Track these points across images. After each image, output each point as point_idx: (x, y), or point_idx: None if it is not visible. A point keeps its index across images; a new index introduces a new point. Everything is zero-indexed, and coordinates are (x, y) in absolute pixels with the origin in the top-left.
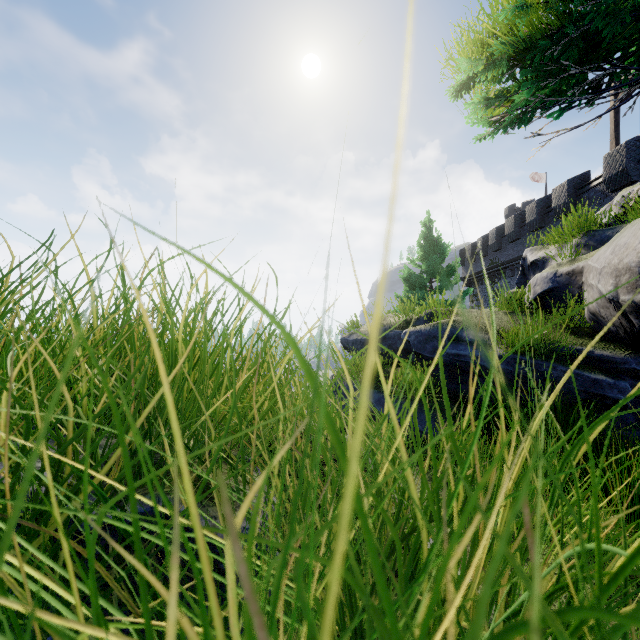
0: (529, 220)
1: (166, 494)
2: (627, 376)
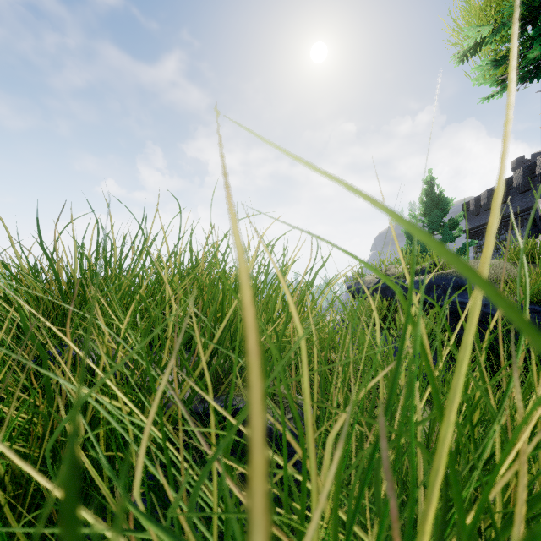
0: (540, 171)
1: (237, 396)
2: None
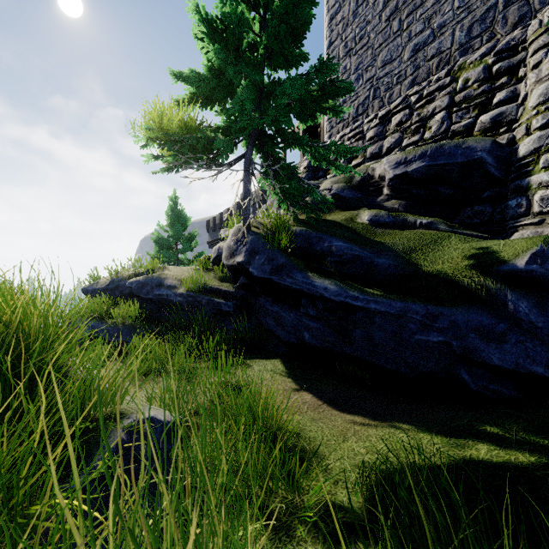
0: None
1: None
2: (234, 300)
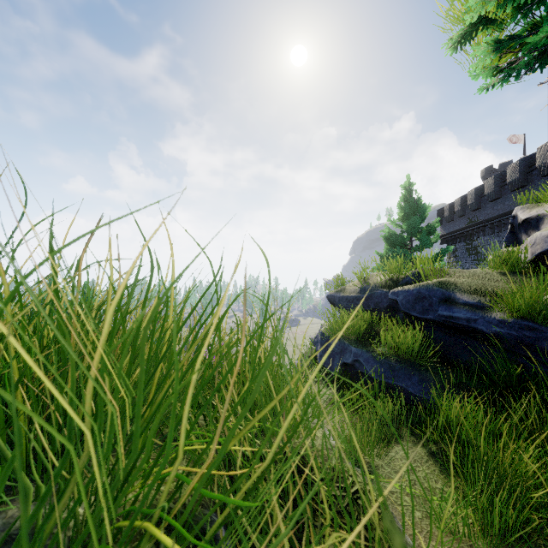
0: (510, 179)
1: None
2: None
